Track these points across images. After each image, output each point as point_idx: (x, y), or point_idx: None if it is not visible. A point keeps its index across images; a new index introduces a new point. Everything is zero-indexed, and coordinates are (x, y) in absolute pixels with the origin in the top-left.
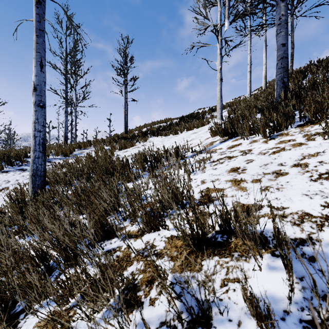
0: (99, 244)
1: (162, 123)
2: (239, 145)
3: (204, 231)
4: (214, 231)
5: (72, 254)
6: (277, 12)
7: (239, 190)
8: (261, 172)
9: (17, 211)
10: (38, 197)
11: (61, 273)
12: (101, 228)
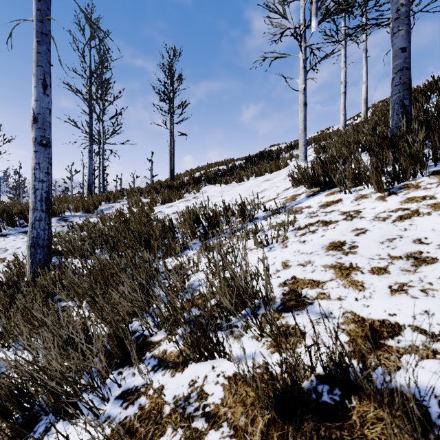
0: (115, 374)
1: (222, 166)
2: (338, 202)
3: (297, 377)
4: (313, 374)
5: (72, 388)
6: (394, 0)
7: (350, 287)
8: (385, 255)
9: (4, 301)
10: (38, 278)
11: (48, 430)
12: (119, 347)
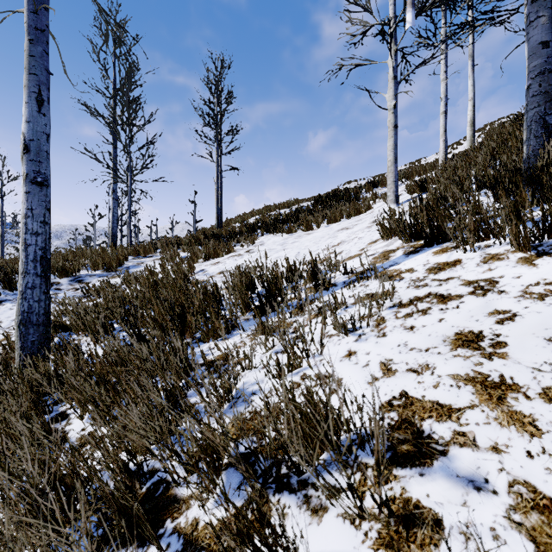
0: None
1: (283, 209)
2: (455, 264)
3: None
4: None
5: None
6: None
7: (511, 426)
8: None
9: None
10: (27, 371)
11: None
12: (121, 514)
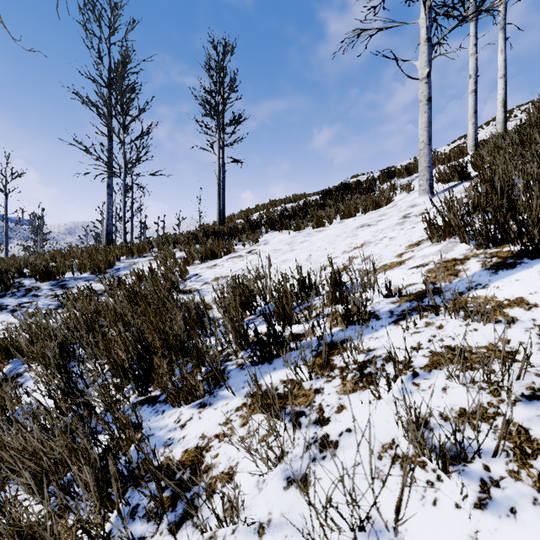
0: None
1: (289, 203)
2: None
3: None
4: None
5: None
6: None
7: None
8: None
9: None
10: None
11: None
12: None
